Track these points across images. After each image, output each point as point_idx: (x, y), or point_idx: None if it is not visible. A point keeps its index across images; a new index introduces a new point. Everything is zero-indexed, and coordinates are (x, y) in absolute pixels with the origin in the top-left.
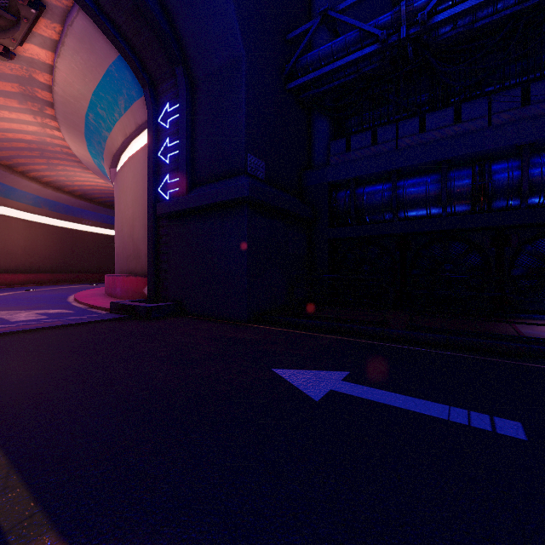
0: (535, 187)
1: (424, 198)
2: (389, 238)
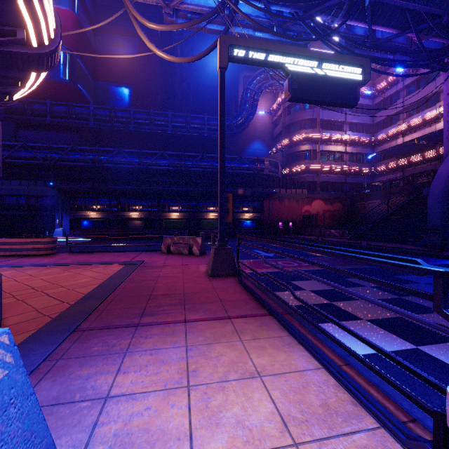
0: (40, 205)
1: (12, 204)
2: (2, 215)
